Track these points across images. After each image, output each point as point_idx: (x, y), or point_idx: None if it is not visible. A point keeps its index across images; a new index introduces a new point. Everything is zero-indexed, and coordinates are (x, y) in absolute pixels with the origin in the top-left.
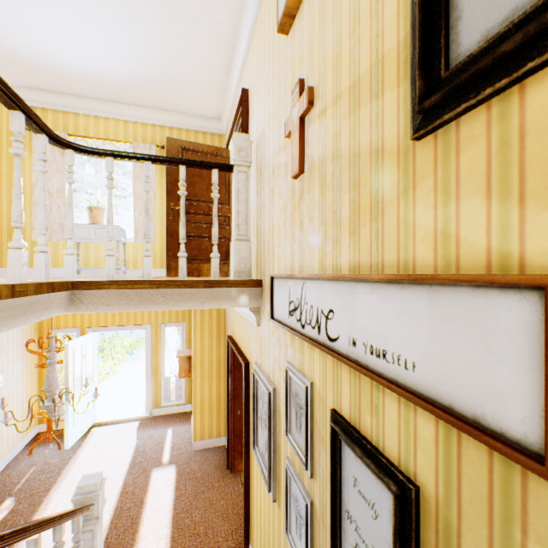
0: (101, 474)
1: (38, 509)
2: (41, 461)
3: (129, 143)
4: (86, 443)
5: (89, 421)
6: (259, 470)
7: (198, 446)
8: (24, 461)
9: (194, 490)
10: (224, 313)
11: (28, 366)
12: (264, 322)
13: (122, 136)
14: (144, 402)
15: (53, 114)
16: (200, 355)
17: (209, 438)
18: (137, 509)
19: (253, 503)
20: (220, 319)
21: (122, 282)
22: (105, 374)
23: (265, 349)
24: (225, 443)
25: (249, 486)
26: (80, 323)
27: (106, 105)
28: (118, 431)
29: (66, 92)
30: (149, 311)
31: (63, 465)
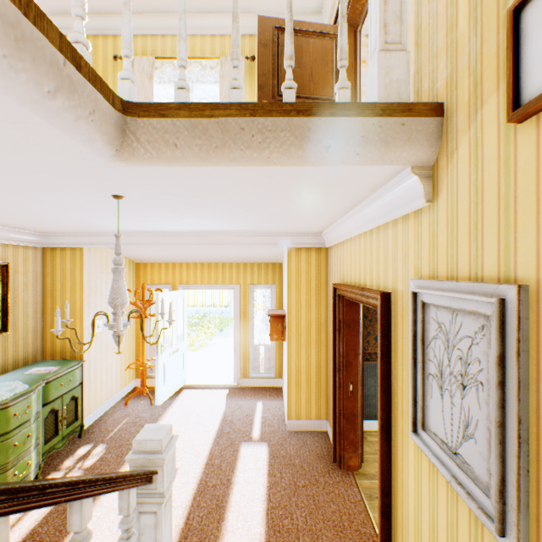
0: (169, 429)
1: (123, 462)
2: (134, 414)
3: (216, 58)
4: (175, 402)
5: (179, 382)
6: (424, 476)
7: (292, 426)
8: (120, 411)
9: (292, 481)
10: (325, 263)
11: (126, 317)
12: (448, 182)
13: (208, 54)
14: (232, 371)
15: (142, 40)
16: (295, 314)
17: (306, 419)
18: (223, 489)
19: (400, 530)
20: (320, 270)
21: (196, 107)
22: (198, 345)
23: (457, 231)
24: (326, 429)
25: (389, 498)
26: (171, 279)
27: (192, 19)
28: (206, 396)
29: (153, 9)
30: (237, 269)
31: (152, 421)
